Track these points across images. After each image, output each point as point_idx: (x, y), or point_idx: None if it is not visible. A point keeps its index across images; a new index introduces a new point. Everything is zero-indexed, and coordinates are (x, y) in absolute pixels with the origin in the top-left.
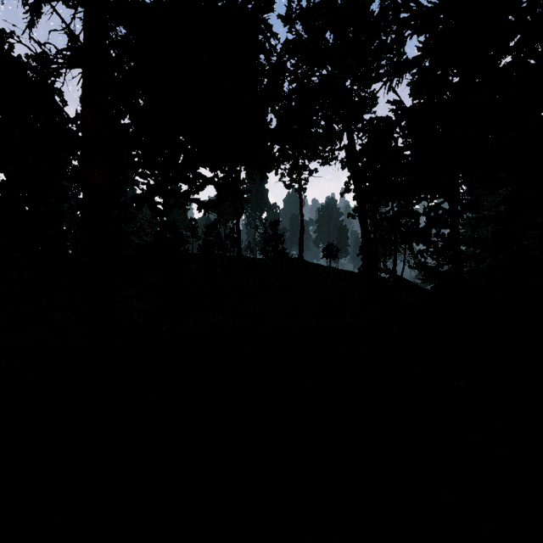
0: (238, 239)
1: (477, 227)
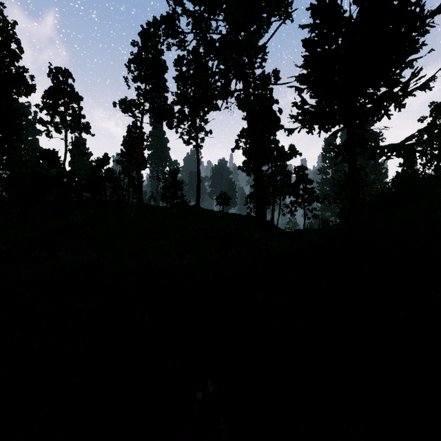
0: (140, 186)
1: (371, 158)
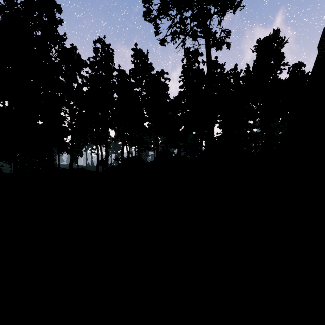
0: None
1: None
